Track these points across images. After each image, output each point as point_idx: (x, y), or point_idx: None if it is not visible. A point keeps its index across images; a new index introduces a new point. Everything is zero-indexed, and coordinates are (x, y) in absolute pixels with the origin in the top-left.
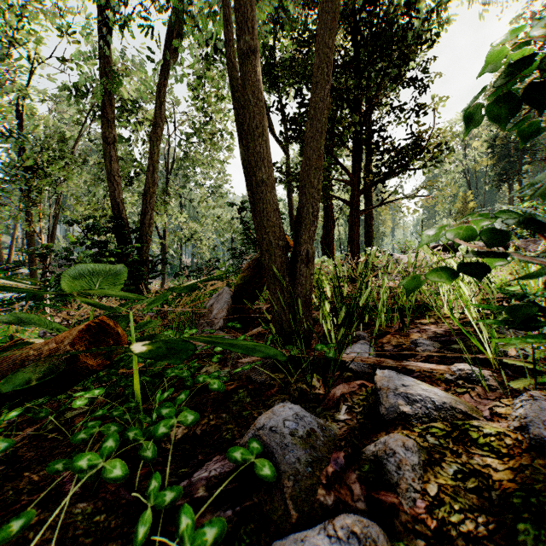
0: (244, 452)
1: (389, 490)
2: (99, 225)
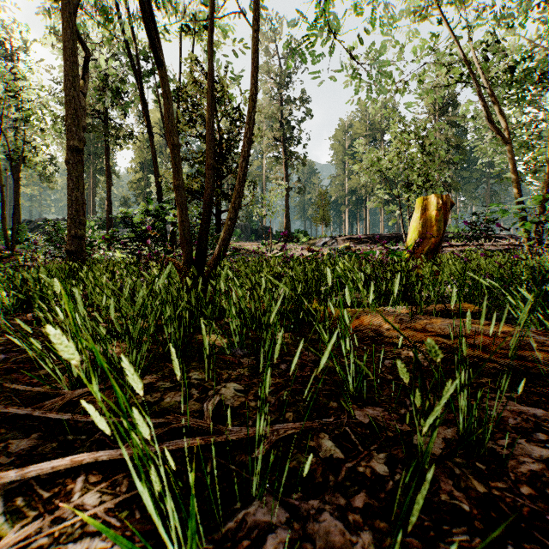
0: None
1: None
2: None
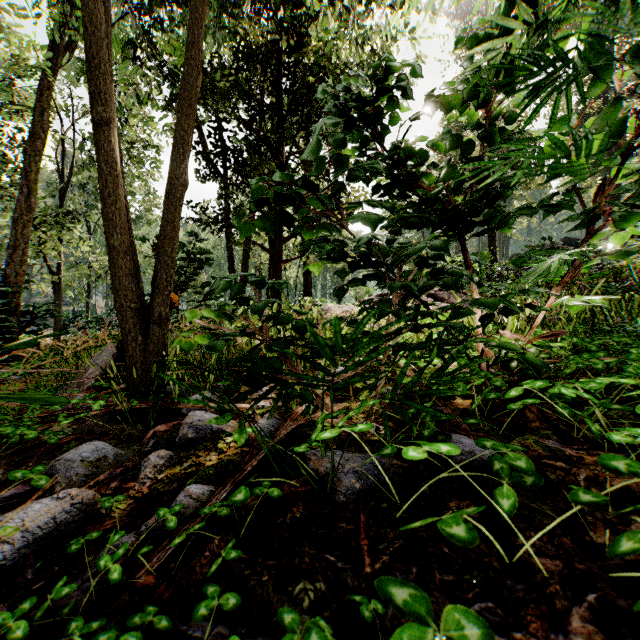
0: (27, 472)
1: (135, 481)
2: None
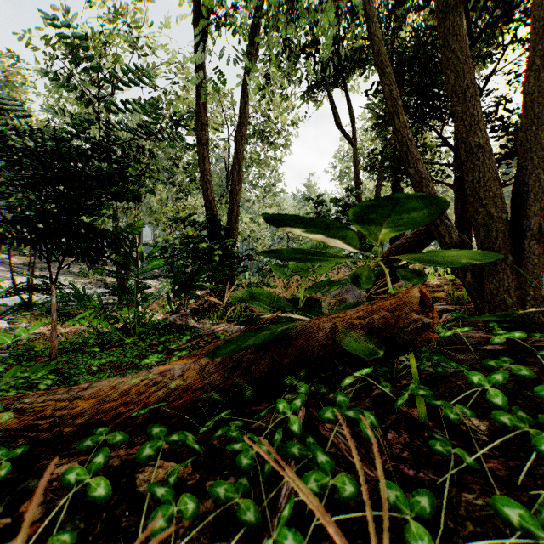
0: None
1: None
2: (196, 222)
